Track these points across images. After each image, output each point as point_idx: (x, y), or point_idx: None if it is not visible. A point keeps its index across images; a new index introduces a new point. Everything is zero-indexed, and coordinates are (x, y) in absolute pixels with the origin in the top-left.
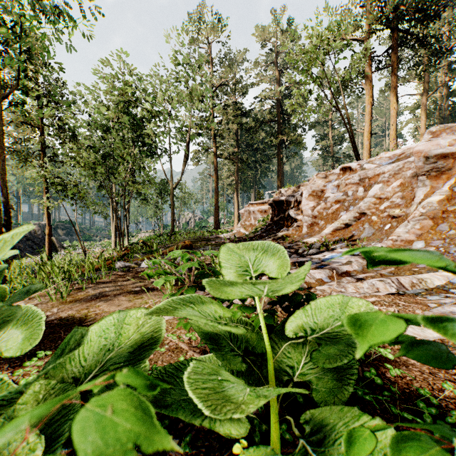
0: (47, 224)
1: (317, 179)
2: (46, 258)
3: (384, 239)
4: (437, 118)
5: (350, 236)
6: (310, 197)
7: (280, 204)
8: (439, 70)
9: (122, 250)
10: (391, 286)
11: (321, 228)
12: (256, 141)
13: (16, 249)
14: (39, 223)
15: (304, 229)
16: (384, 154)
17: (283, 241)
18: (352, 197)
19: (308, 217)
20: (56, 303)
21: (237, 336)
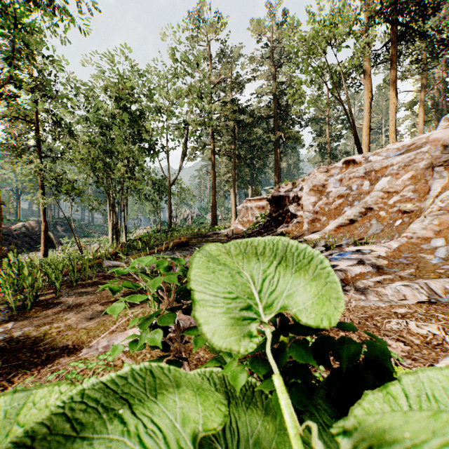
0: (43, 221)
1: (318, 174)
2: (42, 255)
3: (395, 236)
4: (434, 114)
5: (356, 233)
6: (311, 192)
7: (279, 199)
8: (436, 67)
9: (118, 247)
10: (420, 292)
11: (323, 224)
12: (254, 138)
13: (13, 245)
14: (38, 219)
15: (305, 225)
16: (391, 146)
17: None
18: (356, 192)
19: (309, 213)
20: (17, 314)
21: (244, 425)
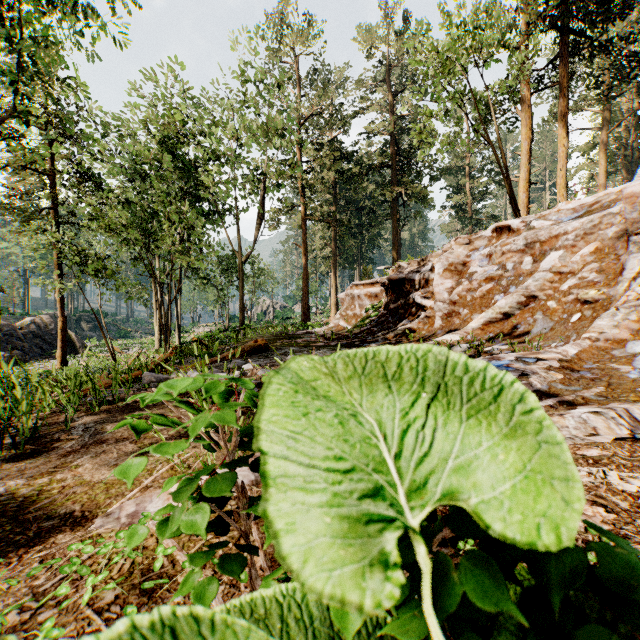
0: (60, 315)
1: (456, 247)
2: (59, 364)
3: (572, 338)
4: (621, 163)
5: (513, 333)
6: (446, 273)
7: (399, 284)
8: (624, 94)
9: (167, 352)
10: (618, 423)
11: (464, 320)
12: (362, 196)
13: (18, 349)
14: (54, 313)
15: (437, 321)
16: (564, 205)
17: (406, 340)
18: (513, 272)
19: (443, 303)
20: (3, 457)
21: None
